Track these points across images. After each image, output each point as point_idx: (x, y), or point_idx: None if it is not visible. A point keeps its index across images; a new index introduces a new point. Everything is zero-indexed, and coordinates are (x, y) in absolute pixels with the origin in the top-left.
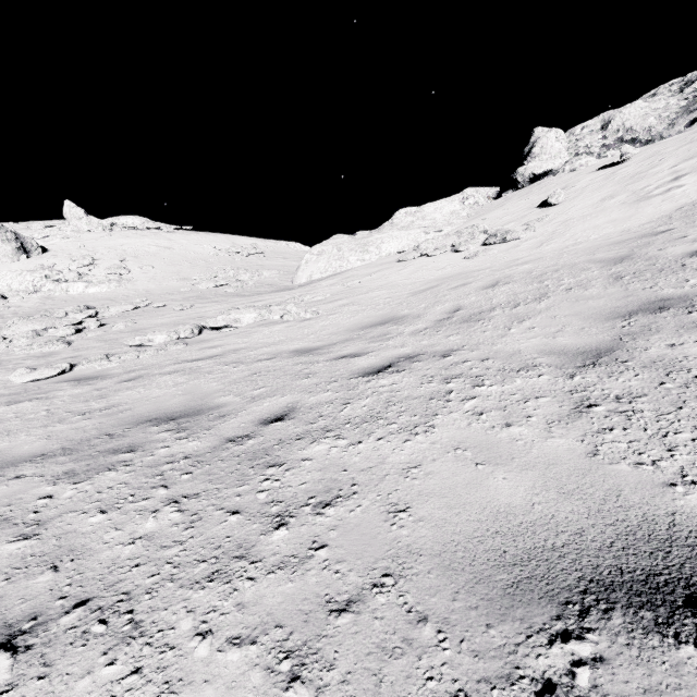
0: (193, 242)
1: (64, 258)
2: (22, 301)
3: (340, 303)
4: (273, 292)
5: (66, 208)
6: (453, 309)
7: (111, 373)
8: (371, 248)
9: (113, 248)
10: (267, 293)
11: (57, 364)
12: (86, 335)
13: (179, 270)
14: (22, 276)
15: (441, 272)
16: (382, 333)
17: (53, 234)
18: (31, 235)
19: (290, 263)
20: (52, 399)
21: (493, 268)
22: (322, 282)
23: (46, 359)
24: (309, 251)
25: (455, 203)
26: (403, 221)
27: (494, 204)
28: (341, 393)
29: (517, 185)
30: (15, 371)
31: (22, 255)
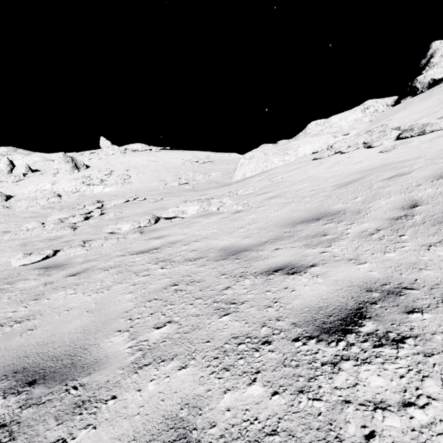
0: (170, 157)
1: (97, 171)
2: (68, 198)
3: (267, 196)
4: (217, 187)
5: (101, 141)
6: (407, 204)
7: (73, 261)
8: (290, 151)
9: (124, 163)
10: (213, 188)
11: (44, 250)
12: (88, 222)
13: (159, 175)
14: (70, 182)
15: (359, 165)
16: (318, 232)
17: (94, 157)
18: (82, 159)
19: (230, 166)
20: (7, 293)
21: (427, 157)
22: (253, 179)
23: (51, 242)
24: (243, 156)
25: (357, 112)
26: (314, 130)
27: (395, 109)
28: (282, 402)
29: (416, 91)
30: (15, 256)
31: (75, 170)
